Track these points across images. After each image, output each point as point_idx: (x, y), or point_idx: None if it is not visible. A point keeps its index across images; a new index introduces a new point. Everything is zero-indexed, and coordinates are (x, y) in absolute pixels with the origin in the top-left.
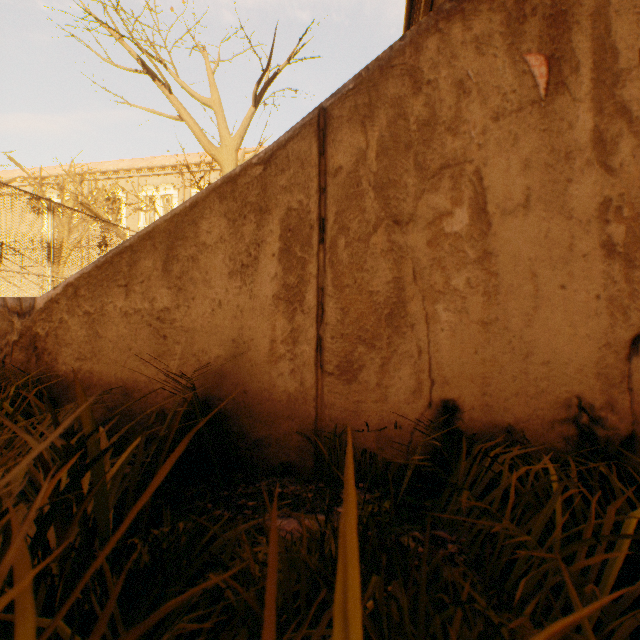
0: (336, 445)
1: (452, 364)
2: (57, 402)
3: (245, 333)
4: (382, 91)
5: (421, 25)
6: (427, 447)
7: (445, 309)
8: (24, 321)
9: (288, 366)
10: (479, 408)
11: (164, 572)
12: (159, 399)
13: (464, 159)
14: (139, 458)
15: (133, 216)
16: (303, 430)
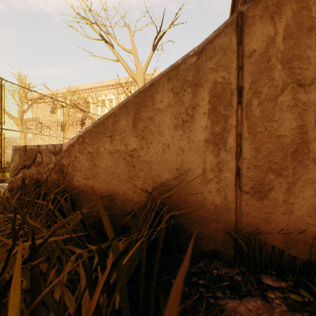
0: (252, 242)
1: None
2: (73, 202)
3: (185, 164)
4: None
5: None
6: None
7: None
8: (56, 157)
9: (215, 186)
10: None
11: None
12: (130, 204)
13: None
14: (144, 258)
15: (95, 109)
16: (226, 230)
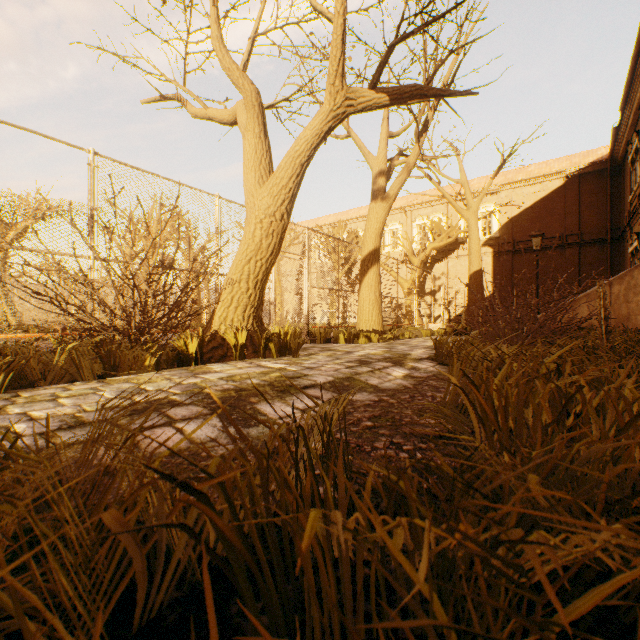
0: None
1: (639, 327)
2: None
3: (591, 322)
4: (624, 279)
5: (633, 268)
6: None
7: (638, 317)
8: None
9: None
10: None
11: None
12: None
13: None
14: None
15: None
16: None
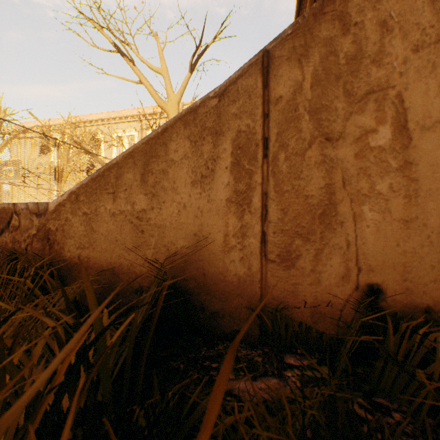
0: (278, 318)
1: (376, 255)
2: (64, 279)
3: (204, 229)
4: (315, 34)
5: None
6: (354, 322)
7: (370, 209)
8: (40, 220)
9: (238, 255)
10: (400, 291)
11: (158, 436)
12: (138, 279)
13: (387, 85)
14: (133, 333)
15: (108, 150)
16: (250, 305)
